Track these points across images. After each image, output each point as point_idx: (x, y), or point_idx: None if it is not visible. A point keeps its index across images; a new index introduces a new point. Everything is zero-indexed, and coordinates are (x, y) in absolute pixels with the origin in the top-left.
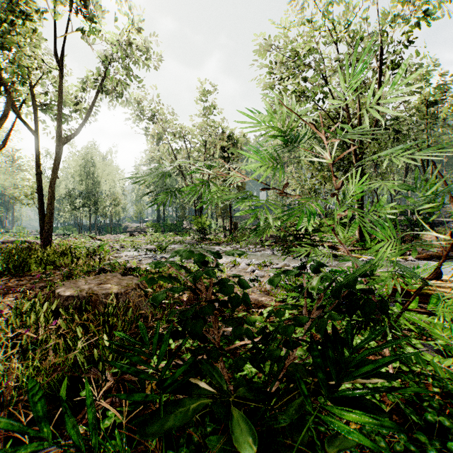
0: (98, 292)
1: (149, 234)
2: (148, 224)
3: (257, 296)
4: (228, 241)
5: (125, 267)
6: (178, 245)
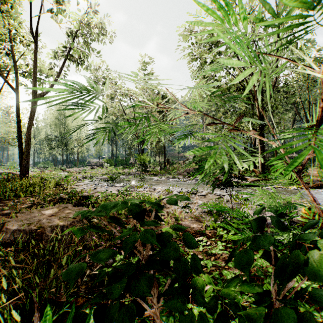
0: (45, 225)
1: (105, 167)
2: (104, 160)
3: (189, 222)
4: (163, 173)
5: (80, 196)
6: (126, 175)
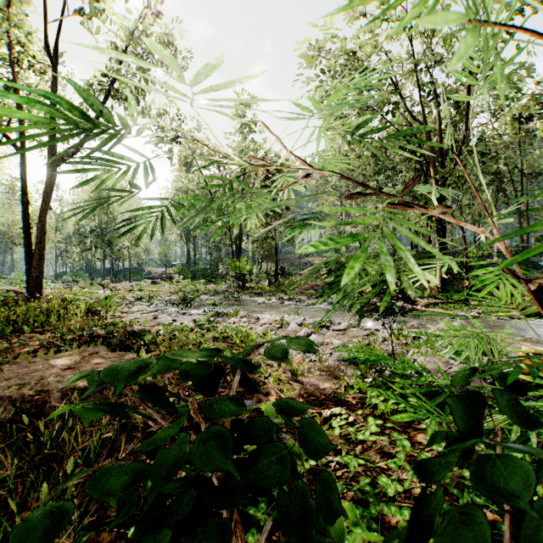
0: (51, 388)
1: (176, 281)
2: (174, 269)
3: (316, 379)
4: (273, 291)
5: (127, 332)
6: (210, 295)
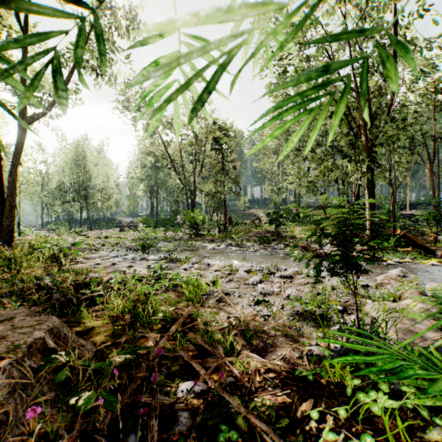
0: None
1: (140, 229)
2: (139, 219)
3: (272, 342)
4: (222, 238)
5: (74, 282)
6: (168, 242)
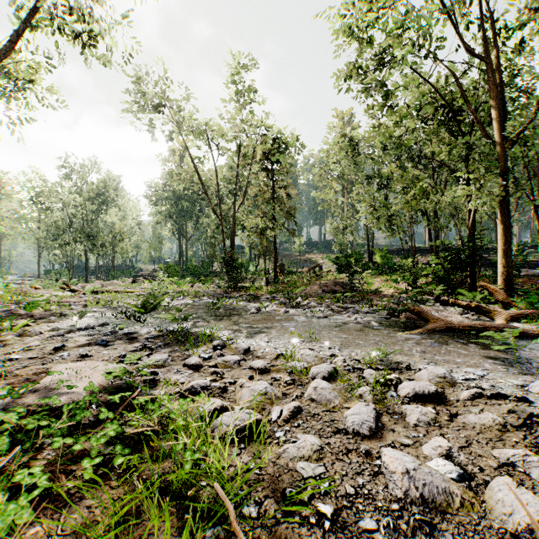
0: None
1: (160, 280)
2: (161, 266)
3: None
4: (272, 292)
5: None
6: (190, 299)
